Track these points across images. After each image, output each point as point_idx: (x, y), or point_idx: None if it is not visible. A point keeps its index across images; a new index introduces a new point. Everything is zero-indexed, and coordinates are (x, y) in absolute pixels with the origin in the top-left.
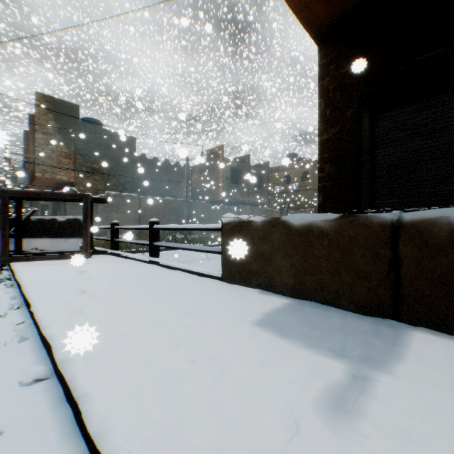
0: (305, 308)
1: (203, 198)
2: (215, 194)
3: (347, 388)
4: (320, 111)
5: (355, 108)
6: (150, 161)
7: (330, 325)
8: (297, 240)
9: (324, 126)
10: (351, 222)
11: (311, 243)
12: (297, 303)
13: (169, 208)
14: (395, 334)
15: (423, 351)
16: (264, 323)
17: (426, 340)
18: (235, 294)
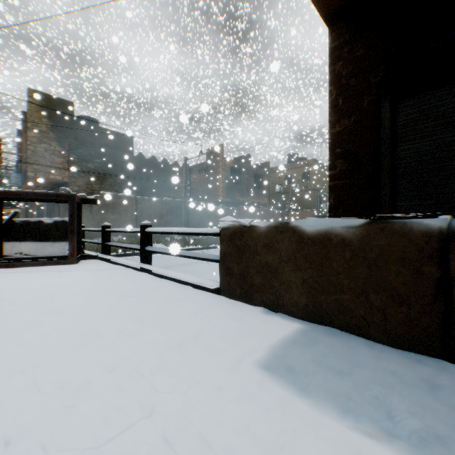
0: (323, 339)
1: (202, 199)
2: (214, 194)
3: None
4: (331, 100)
5: (372, 96)
6: (147, 160)
7: (362, 368)
8: (310, 250)
9: (336, 117)
10: (382, 229)
11: (328, 255)
12: (312, 329)
13: (167, 209)
14: (454, 387)
15: None
16: (273, 364)
17: None
18: (235, 314)
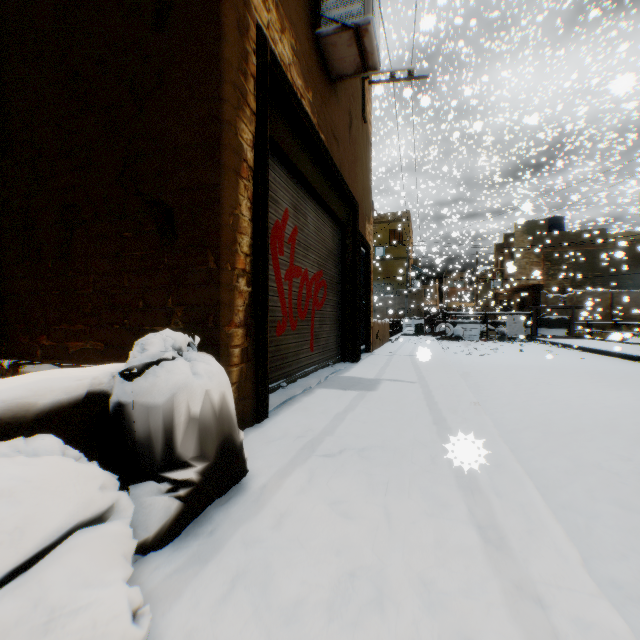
0: None
1: None
2: None
3: None
4: None
5: None
6: (624, 249)
7: None
8: None
9: None
10: None
11: None
12: None
13: None
14: None
15: None
16: None
17: None
18: None
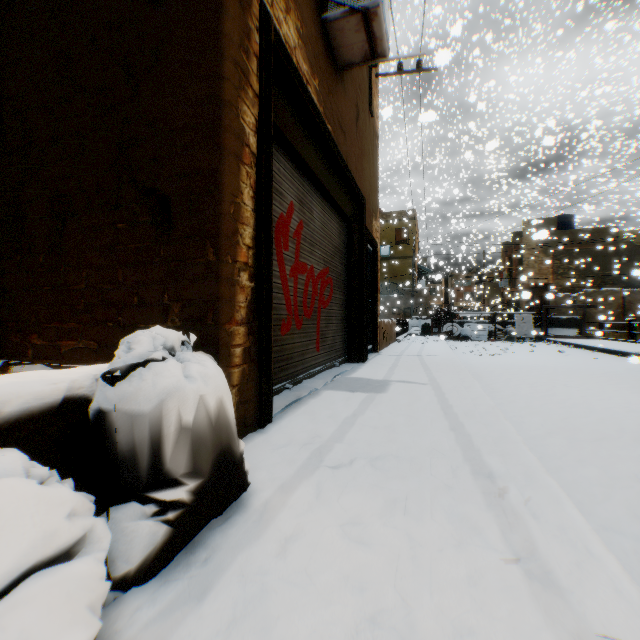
0: None
1: None
2: None
3: None
4: None
5: None
6: (636, 247)
7: None
8: None
9: None
10: None
11: None
12: None
13: None
14: None
15: None
16: None
17: None
18: None
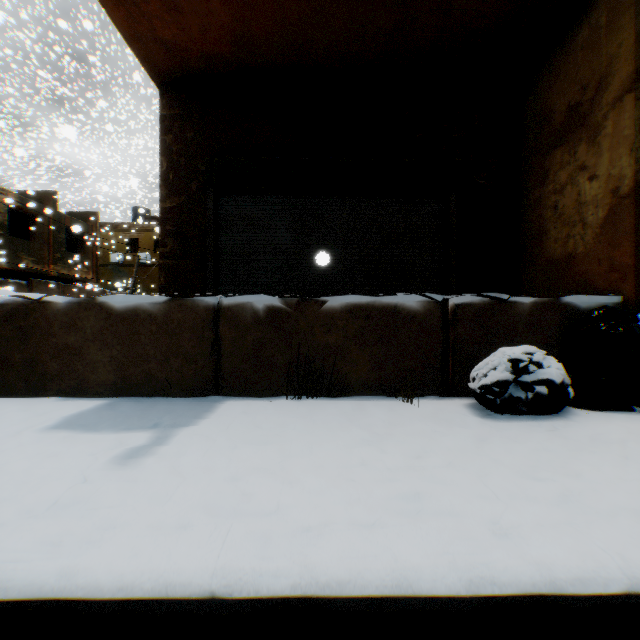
0: (127, 403)
1: None
2: None
3: (147, 445)
4: (162, 172)
5: (200, 182)
6: None
7: (152, 411)
8: (120, 326)
9: (167, 192)
10: (180, 305)
11: (137, 329)
12: (119, 401)
13: None
14: (211, 405)
15: (226, 410)
16: (65, 425)
17: (233, 403)
18: (18, 408)
